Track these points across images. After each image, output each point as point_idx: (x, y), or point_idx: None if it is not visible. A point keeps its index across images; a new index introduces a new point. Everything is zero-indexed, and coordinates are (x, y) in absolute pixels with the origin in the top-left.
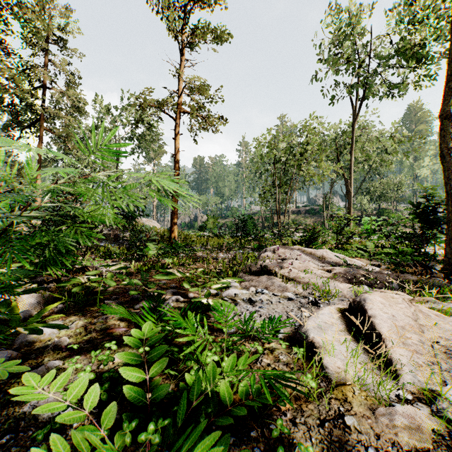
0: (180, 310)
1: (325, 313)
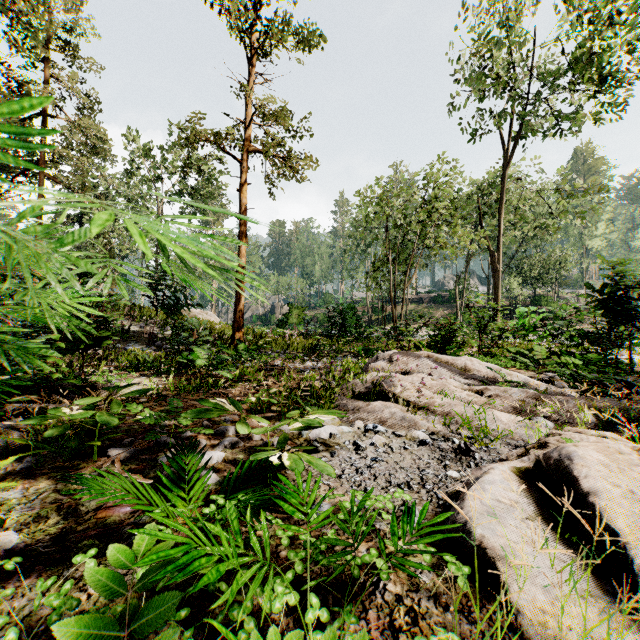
0: (236, 466)
1: (496, 480)
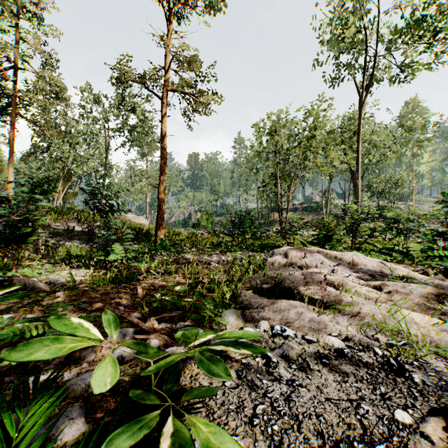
0: (117, 397)
1: None
